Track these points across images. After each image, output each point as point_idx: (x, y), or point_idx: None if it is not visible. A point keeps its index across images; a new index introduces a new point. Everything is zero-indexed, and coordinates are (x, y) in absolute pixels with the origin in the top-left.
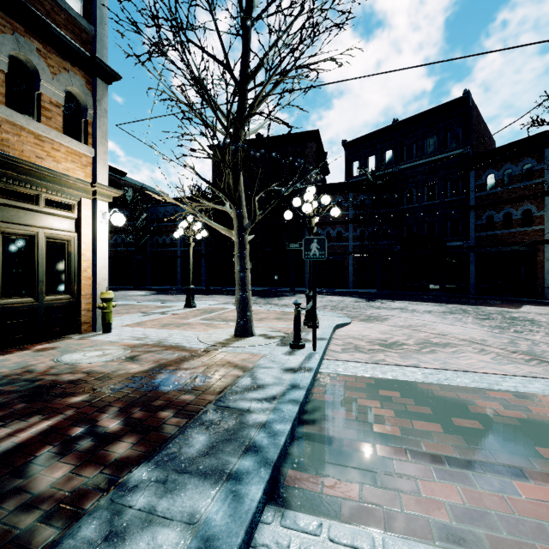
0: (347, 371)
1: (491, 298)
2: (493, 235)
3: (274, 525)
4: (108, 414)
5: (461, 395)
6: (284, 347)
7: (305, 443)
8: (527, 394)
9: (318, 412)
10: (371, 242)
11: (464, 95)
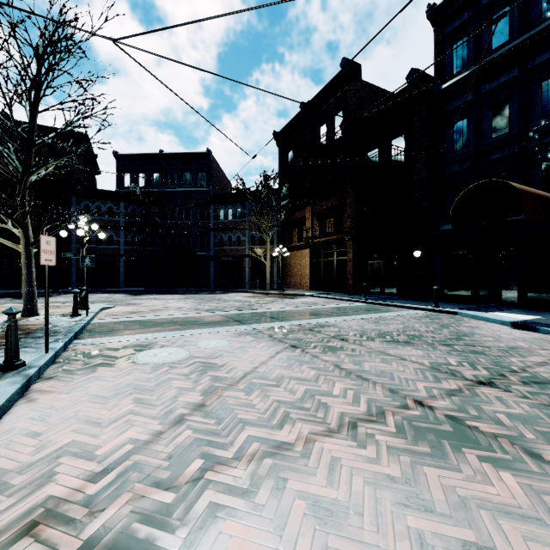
0: (107, 321)
1: (219, 290)
2: (223, 249)
3: (78, 341)
4: None
5: (154, 320)
6: (67, 317)
7: (86, 334)
8: (178, 317)
9: (91, 329)
10: (140, 248)
11: (207, 152)
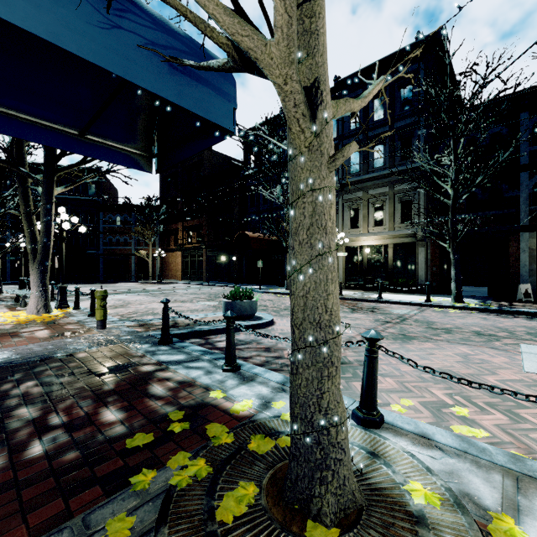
0: None
1: (109, 281)
2: (112, 249)
3: None
4: (4, 299)
5: None
6: None
7: None
8: None
9: None
10: None
11: (97, 169)
